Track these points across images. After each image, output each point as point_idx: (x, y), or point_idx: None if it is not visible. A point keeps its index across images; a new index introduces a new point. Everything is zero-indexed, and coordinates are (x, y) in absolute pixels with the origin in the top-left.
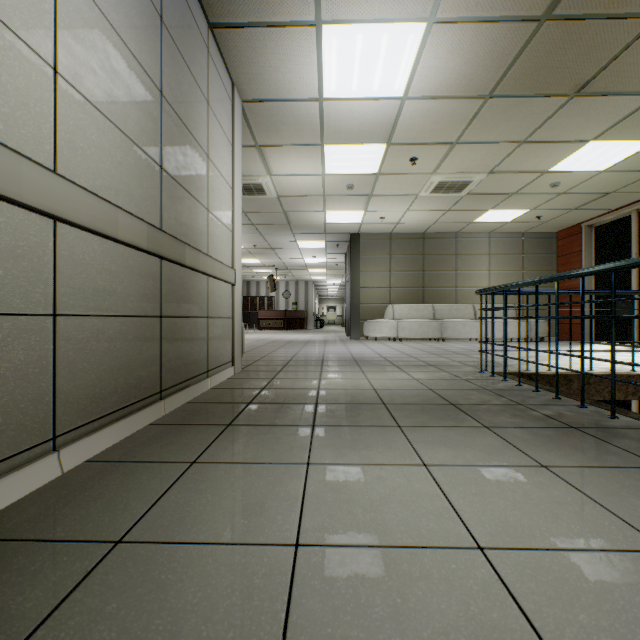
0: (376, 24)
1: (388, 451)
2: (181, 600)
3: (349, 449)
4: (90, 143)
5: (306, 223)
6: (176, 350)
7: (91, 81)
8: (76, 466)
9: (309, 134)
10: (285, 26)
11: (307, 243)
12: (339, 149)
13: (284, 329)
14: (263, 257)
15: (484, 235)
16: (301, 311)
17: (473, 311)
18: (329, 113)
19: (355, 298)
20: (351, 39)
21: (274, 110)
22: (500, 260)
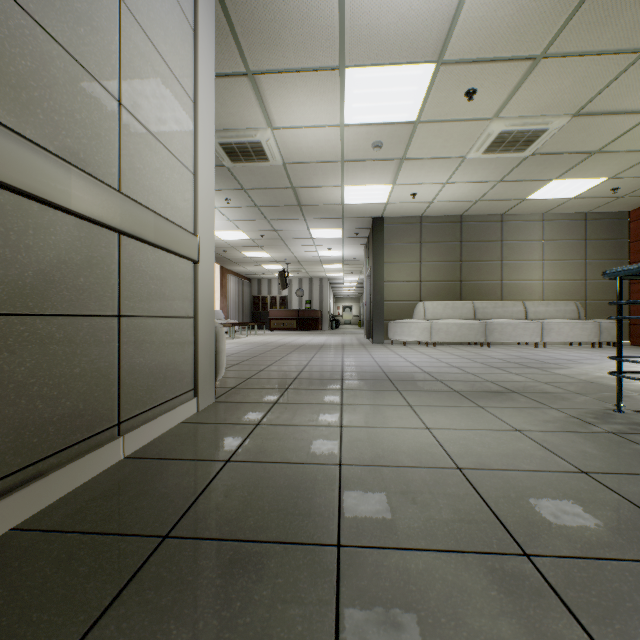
0: None
1: None
2: None
3: None
4: None
5: (320, 204)
6: None
7: None
8: None
9: (322, 46)
10: None
11: (321, 231)
12: (366, 76)
13: (297, 330)
14: (272, 250)
15: (536, 217)
16: (315, 310)
17: (523, 309)
18: None
19: (378, 294)
20: None
21: None
22: (556, 247)
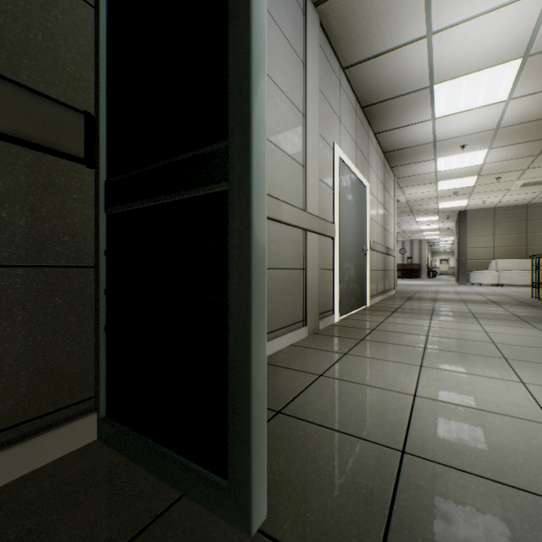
0: (461, 154)
1: (457, 304)
2: (417, 307)
3: (445, 303)
4: (378, 233)
5: (423, 209)
6: (385, 280)
7: (378, 219)
8: (379, 301)
9: (428, 181)
10: (420, 162)
11: (423, 218)
12: (446, 182)
13: (401, 278)
14: None
15: None
16: (415, 264)
17: None
18: (440, 174)
19: (462, 256)
20: (450, 159)
21: (411, 178)
22: None
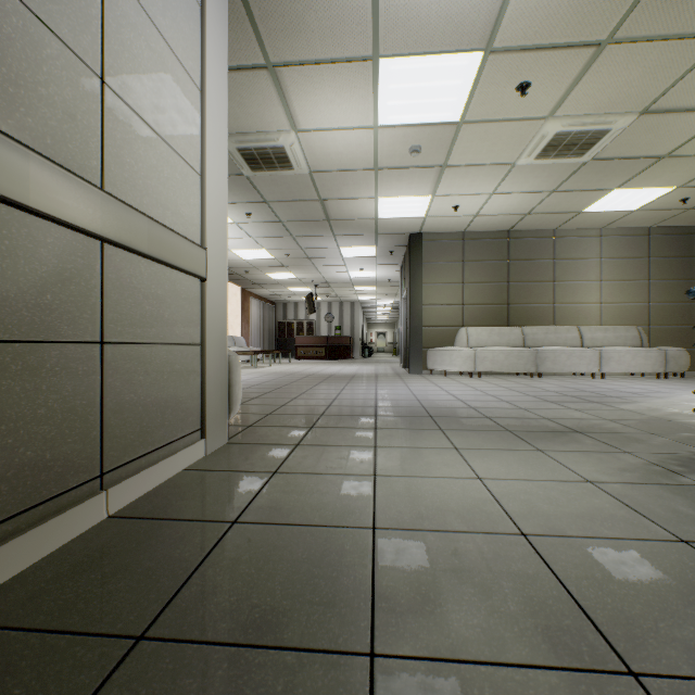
0: None
1: None
2: None
3: None
4: None
5: (351, 218)
6: None
7: None
8: None
9: (353, 32)
10: None
11: (352, 250)
12: (403, 68)
13: (326, 358)
14: (299, 271)
15: (593, 232)
16: (346, 337)
17: (579, 336)
18: None
19: (416, 319)
20: None
21: None
22: (616, 266)
